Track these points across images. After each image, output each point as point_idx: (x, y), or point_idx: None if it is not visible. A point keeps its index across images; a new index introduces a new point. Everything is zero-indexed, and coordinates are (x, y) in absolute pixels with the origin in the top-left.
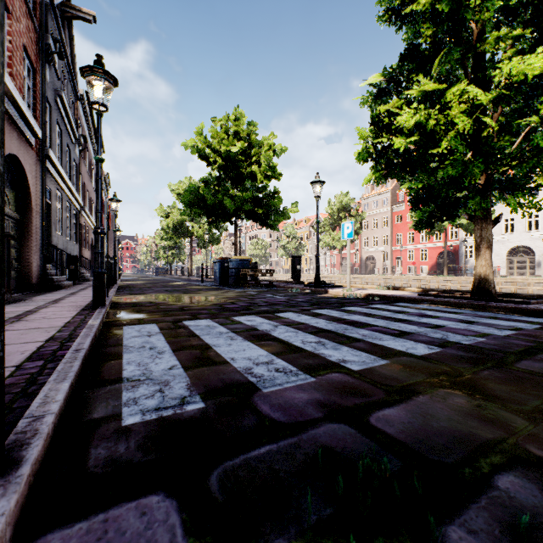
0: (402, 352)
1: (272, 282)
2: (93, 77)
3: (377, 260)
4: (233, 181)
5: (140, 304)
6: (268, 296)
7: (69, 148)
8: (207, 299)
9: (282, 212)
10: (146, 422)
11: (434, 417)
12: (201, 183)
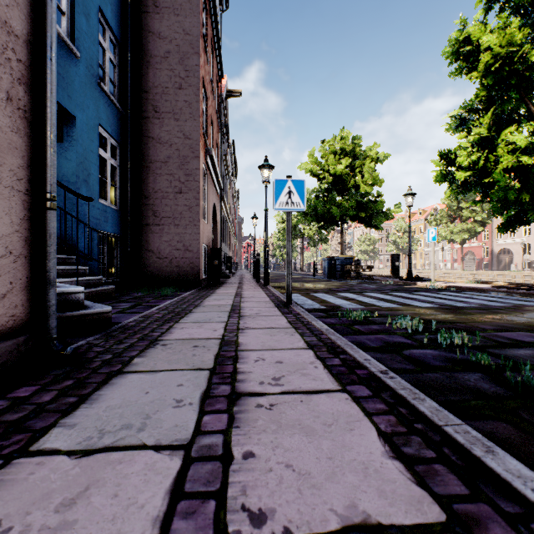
0: (415, 305)
1: (372, 276)
2: (264, 169)
3: (514, 253)
4: (339, 191)
5: (282, 287)
6: (364, 285)
7: (225, 184)
8: (320, 285)
9: (384, 213)
10: (311, 308)
11: (397, 313)
12: (312, 194)
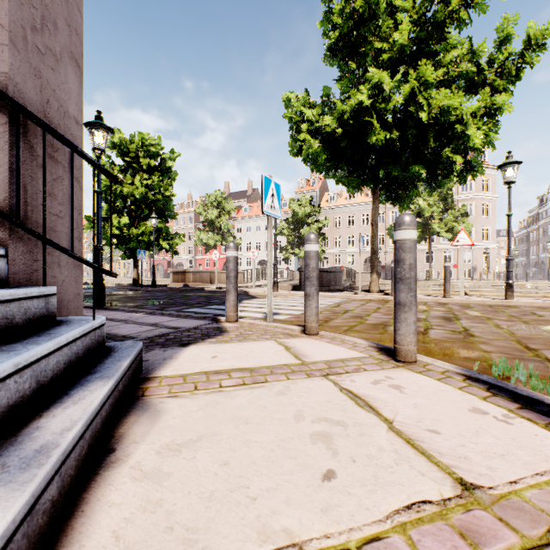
0: None
1: None
2: None
3: (185, 266)
4: None
5: None
6: None
7: None
8: None
9: None
10: None
11: None
12: None
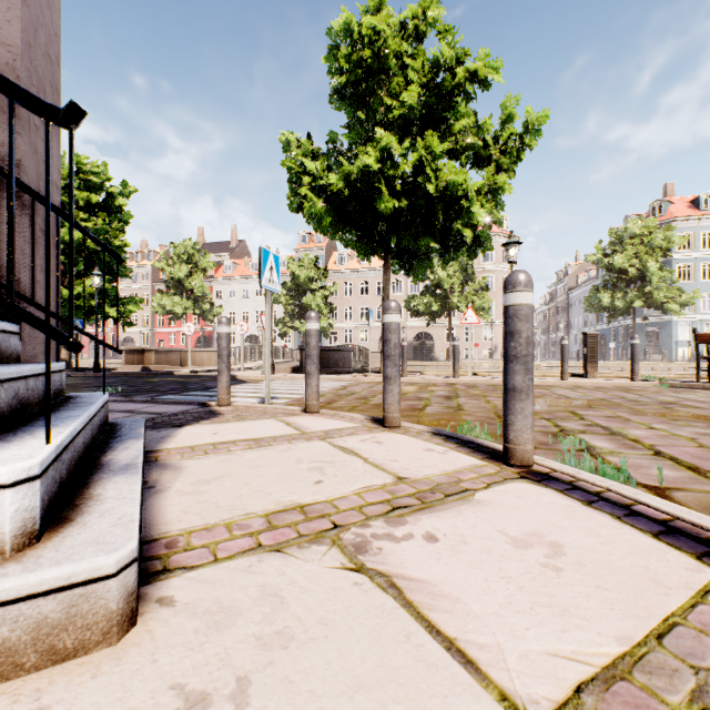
0: None
1: None
2: None
3: (137, 342)
4: None
5: None
6: None
7: None
8: None
9: None
10: None
11: None
12: None
